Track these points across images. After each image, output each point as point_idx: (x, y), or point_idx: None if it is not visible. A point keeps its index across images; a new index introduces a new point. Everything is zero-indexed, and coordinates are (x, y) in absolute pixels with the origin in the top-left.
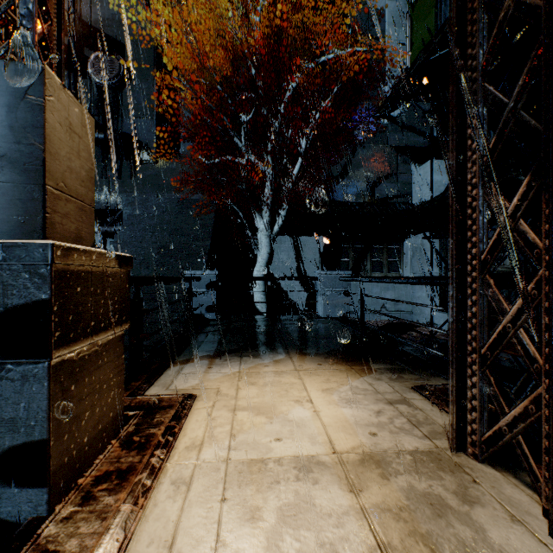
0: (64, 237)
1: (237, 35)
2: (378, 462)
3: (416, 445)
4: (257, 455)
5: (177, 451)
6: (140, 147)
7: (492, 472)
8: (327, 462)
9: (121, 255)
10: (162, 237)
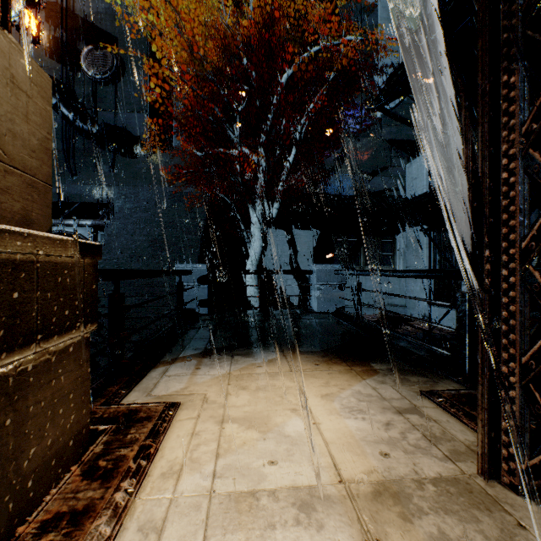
0: (2, 217)
1: (230, 30)
2: (395, 496)
3: (438, 470)
4: (248, 486)
5: (150, 480)
6: (133, 141)
7: (539, 510)
8: (332, 496)
9: (84, 242)
10: (154, 230)
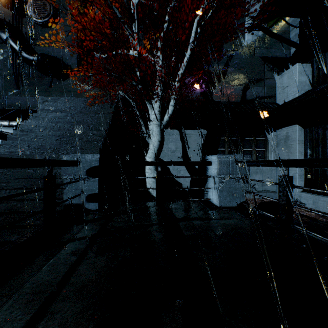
0: None
1: None
2: None
3: None
4: None
5: None
6: (65, 68)
7: None
8: None
9: None
10: (63, 126)
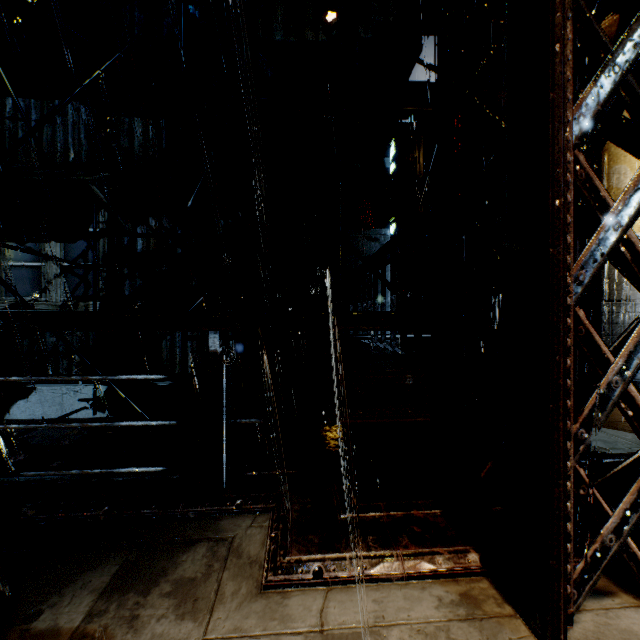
0: None
1: None
2: None
3: None
4: None
5: None
6: None
7: (589, 619)
8: None
9: None
10: None
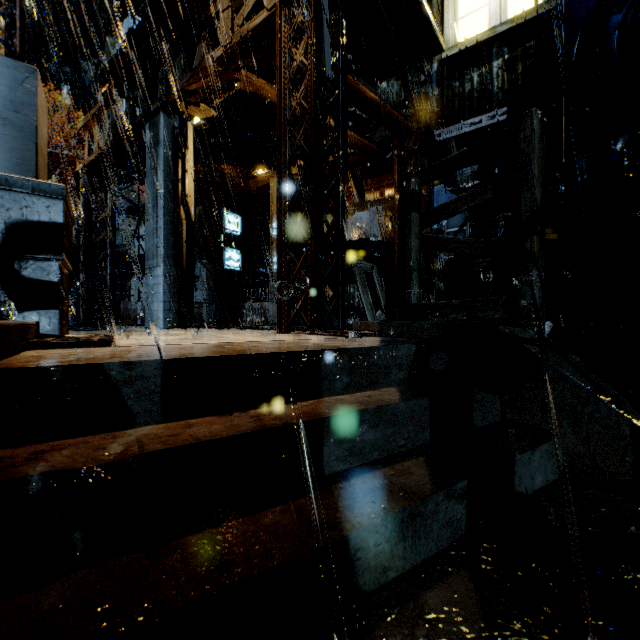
0: None
1: None
2: None
3: None
4: None
5: None
6: None
7: None
8: None
9: None
10: None
